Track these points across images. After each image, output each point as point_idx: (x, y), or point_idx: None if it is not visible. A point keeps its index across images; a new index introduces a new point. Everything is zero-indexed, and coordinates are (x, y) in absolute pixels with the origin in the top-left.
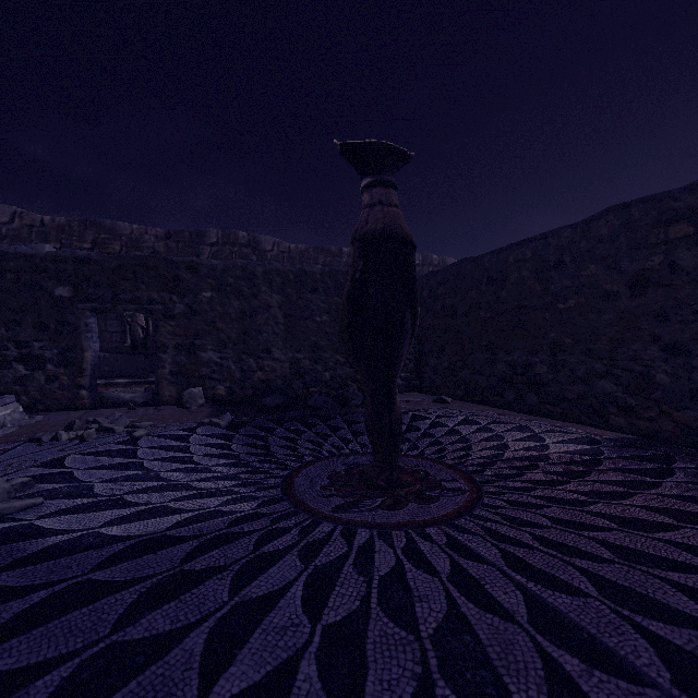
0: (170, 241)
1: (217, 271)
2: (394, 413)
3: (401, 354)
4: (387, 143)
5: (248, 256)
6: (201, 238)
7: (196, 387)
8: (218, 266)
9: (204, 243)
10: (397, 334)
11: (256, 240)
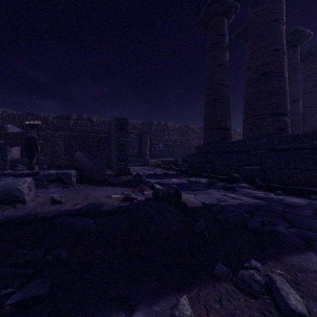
0: (58, 119)
1: (44, 135)
2: (32, 164)
3: (34, 155)
4: (31, 123)
5: (87, 124)
6: (69, 117)
7: (36, 166)
8: (44, 134)
9: (71, 119)
10: (33, 152)
11: (90, 118)
